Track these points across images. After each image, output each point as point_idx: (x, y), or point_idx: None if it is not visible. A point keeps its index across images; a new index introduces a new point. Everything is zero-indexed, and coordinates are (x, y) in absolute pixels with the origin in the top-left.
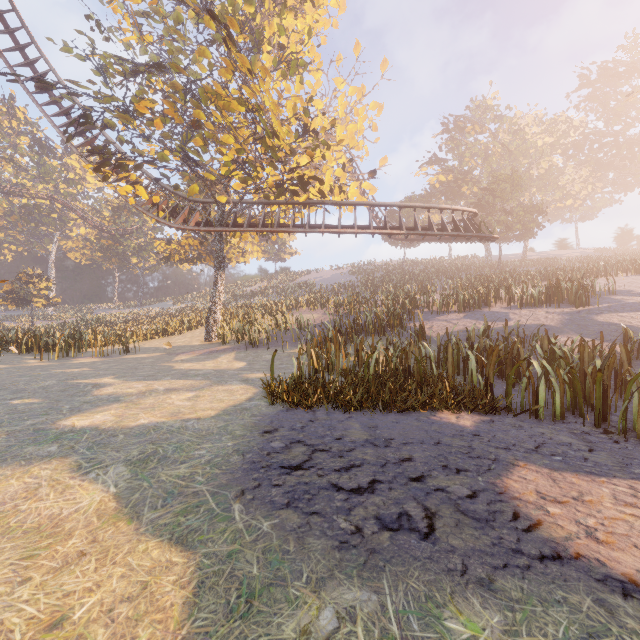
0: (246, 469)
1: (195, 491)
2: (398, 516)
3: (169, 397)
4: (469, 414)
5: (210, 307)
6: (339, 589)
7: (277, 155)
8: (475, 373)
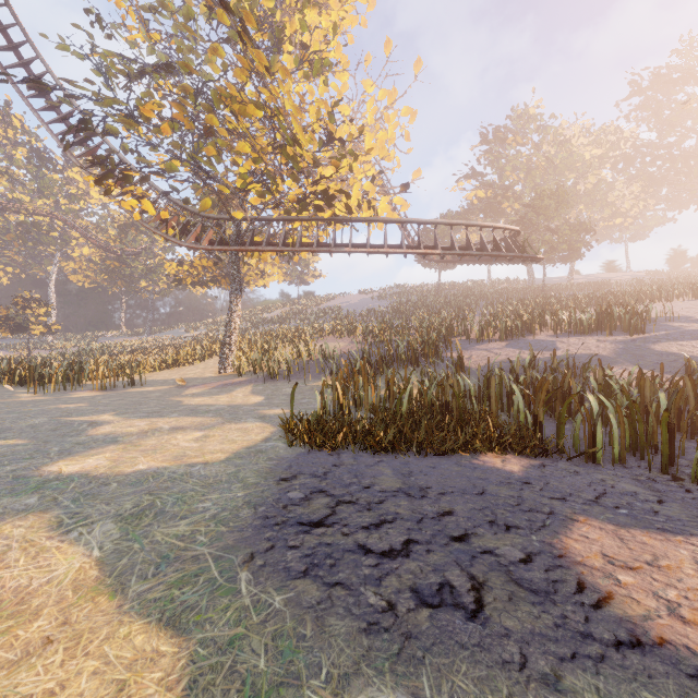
0: (257, 526)
1: (195, 555)
2: (439, 587)
3: (174, 437)
4: (516, 457)
5: (225, 335)
6: (367, 690)
7: (299, 166)
8: (522, 409)
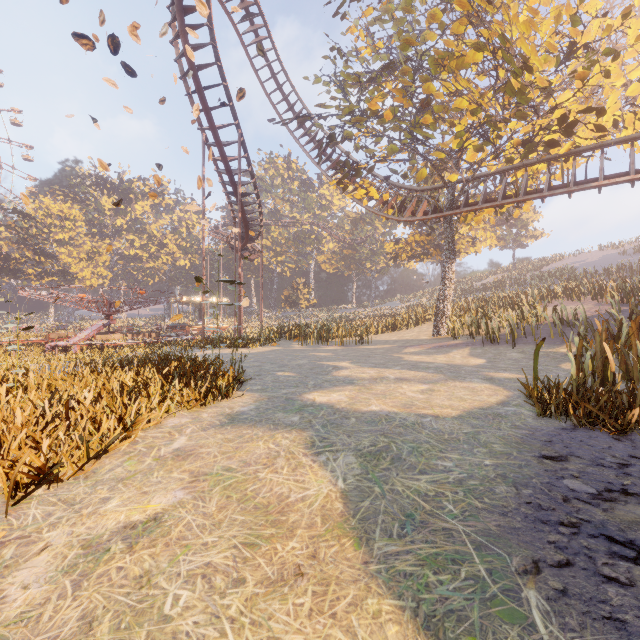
0: (528, 516)
1: (445, 527)
2: None
3: (400, 386)
4: None
5: (438, 299)
6: None
7: (527, 98)
8: None
